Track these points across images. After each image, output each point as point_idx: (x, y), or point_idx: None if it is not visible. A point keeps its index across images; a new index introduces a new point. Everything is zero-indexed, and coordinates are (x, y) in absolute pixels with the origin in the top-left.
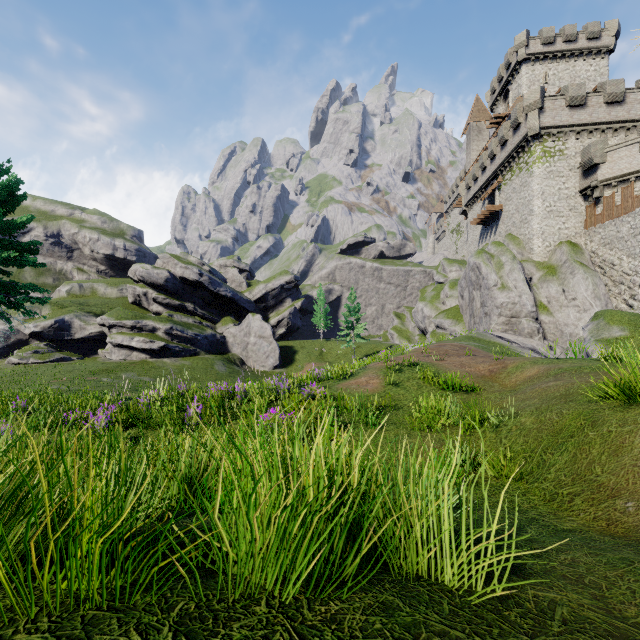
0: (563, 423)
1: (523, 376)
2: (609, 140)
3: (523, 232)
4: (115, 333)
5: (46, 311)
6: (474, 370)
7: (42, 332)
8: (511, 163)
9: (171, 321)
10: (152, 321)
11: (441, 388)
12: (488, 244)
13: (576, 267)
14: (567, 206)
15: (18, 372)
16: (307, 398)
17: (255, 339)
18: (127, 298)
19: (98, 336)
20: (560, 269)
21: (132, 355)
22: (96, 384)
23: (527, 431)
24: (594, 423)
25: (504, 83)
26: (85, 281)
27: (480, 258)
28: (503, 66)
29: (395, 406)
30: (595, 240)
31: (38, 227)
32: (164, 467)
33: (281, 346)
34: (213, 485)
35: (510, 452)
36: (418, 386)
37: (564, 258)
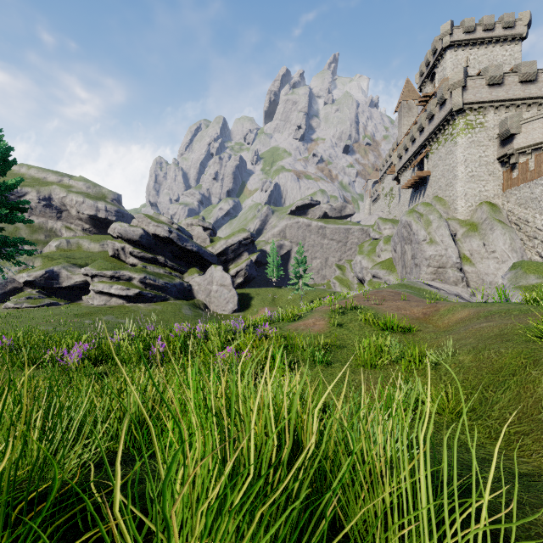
0: (503, 362)
1: (455, 318)
2: (523, 114)
3: (448, 194)
4: (97, 282)
5: (38, 263)
6: (409, 313)
7: (34, 281)
8: (438, 135)
9: (145, 271)
10: (128, 271)
11: (381, 329)
12: (418, 205)
13: (495, 224)
14: (487, 171)
15: (13, 315)
16: (260, 338)
17: (217, 287)
18: (108, 252)
19: (82, 284)
20: (481, 226)
21: (111, 301)
22: (79, 325)
23: (466, 369)
24: (536, 362)
25: (431, 67)
26: (72, 237)
27: (411, 217)
28: (430, 52)
29: (340, 345)
30: (511, 201)
31: (32, 191)
32: (112, 407)
33: (239, 293)
34: (162, 425)
35: (450, 389)
36: (360, 327)
37: (484, 216)
